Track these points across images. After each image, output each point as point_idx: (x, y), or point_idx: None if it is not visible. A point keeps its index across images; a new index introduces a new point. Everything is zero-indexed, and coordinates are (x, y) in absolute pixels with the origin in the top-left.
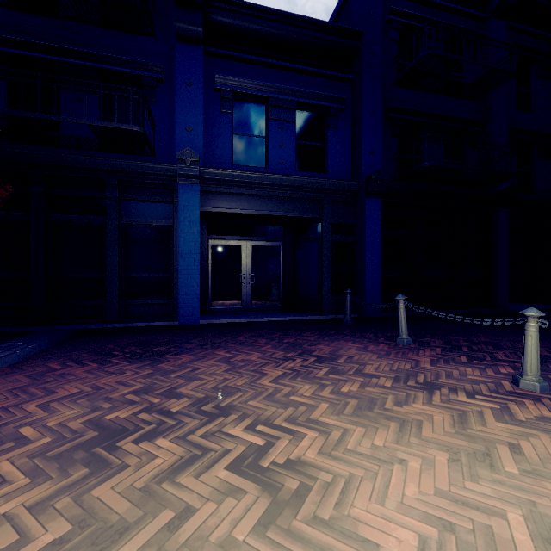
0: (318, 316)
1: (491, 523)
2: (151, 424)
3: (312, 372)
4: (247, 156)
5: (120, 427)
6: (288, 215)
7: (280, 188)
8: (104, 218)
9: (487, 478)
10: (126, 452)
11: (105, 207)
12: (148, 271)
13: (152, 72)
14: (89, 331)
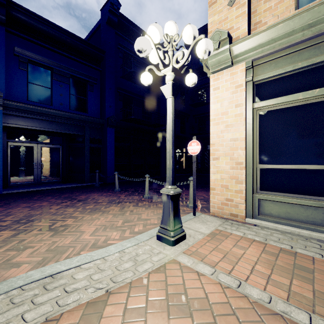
0: (83, 184)
1: (115, 223)
2: None
3: (75, 205)
4: (38, 97)
5: None
6: (65, 132)
7: (60, 118)
8: None
9: (120, 217)
10: None
11: None
12: None
13: None
14: None
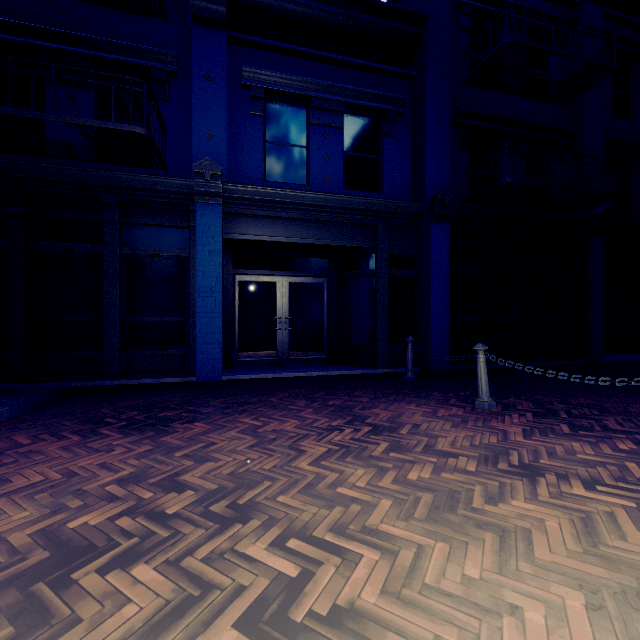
0: (372, 370)
1: None
2: (133, 536)
3: (367, 448)
4: (283, 170)
5: (85, 542)
6: (334, 244)
7: (324, 211)
8: (101, 246)
9: None
10: (84, 591)
11: (103, 233)
12: (158, 314)
13: (163, 63)
14: (83, 389)
